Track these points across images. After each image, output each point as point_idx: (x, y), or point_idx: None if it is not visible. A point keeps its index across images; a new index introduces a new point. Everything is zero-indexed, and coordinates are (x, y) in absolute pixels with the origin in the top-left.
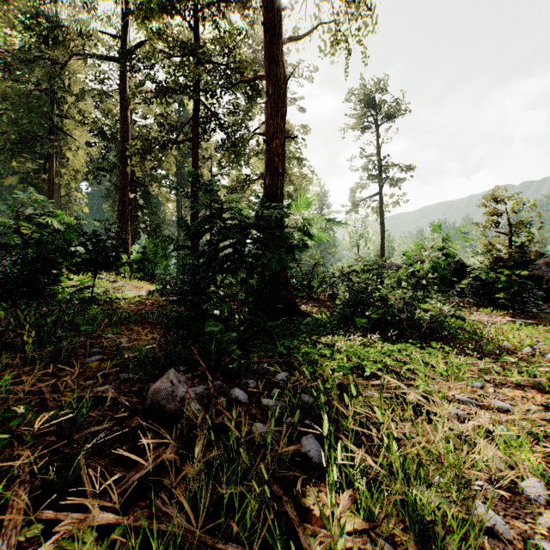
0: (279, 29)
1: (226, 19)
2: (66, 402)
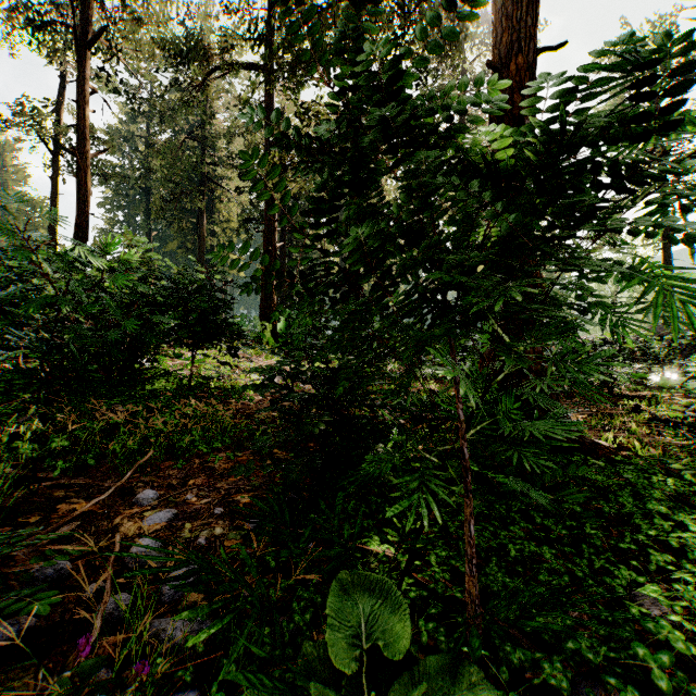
0: None
1: None
2: None
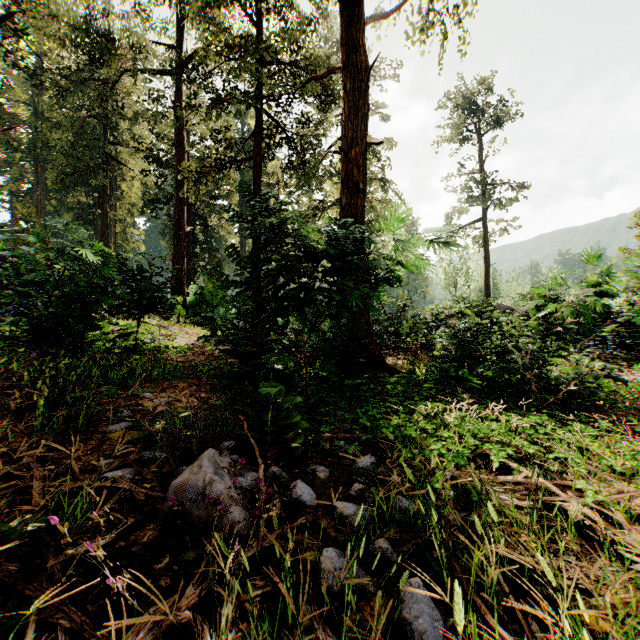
0: (359, 6)
1: (294, 10)
2: (64, 494)
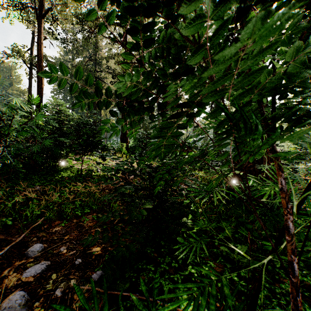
0: None
1: None
2: None
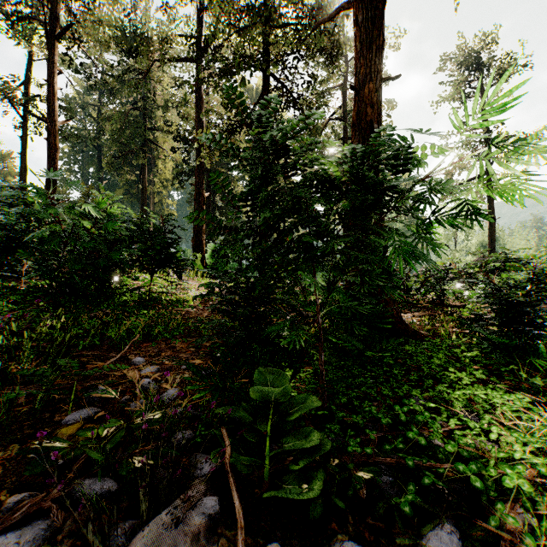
0: None
1: None
2: None
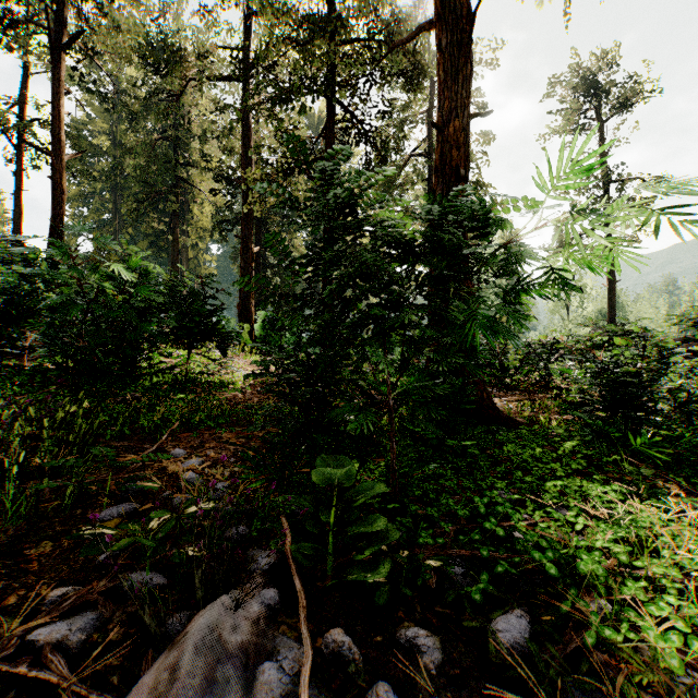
0: None
1: None
2: None
